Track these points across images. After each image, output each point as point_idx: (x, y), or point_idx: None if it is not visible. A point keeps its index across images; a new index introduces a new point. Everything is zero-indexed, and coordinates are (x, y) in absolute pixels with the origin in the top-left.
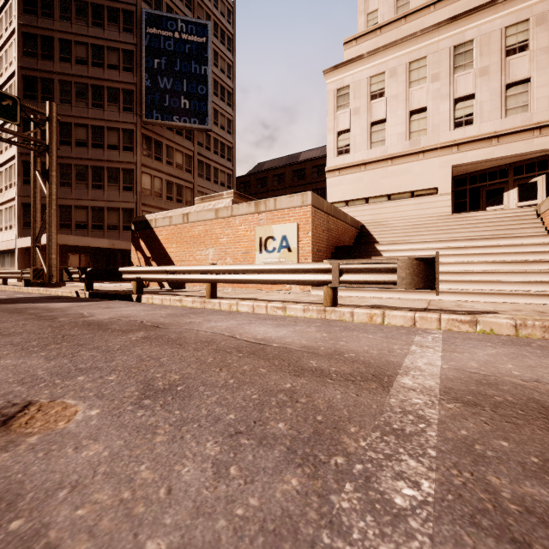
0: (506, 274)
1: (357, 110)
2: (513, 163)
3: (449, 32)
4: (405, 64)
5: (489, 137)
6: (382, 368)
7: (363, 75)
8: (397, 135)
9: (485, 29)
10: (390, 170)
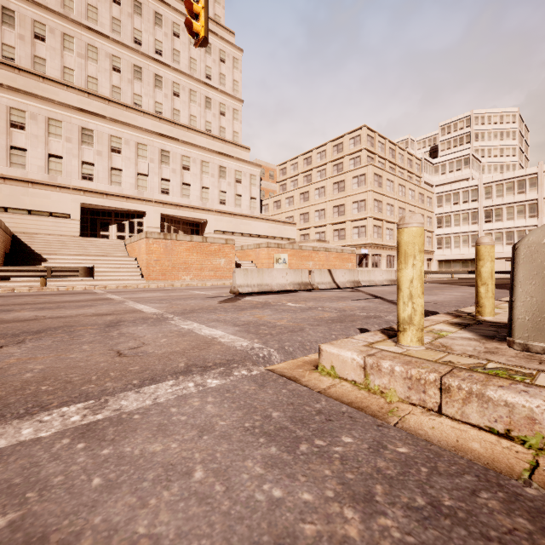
0: (113, 272)
1: None
2: (115, 210)
3: (78, 116)
4: (45, 117)
5: (103, 193)
6: (93, 292)
7: (2, 101)
8: (38, 166)
9: (100, 129)
10: (31, 191)
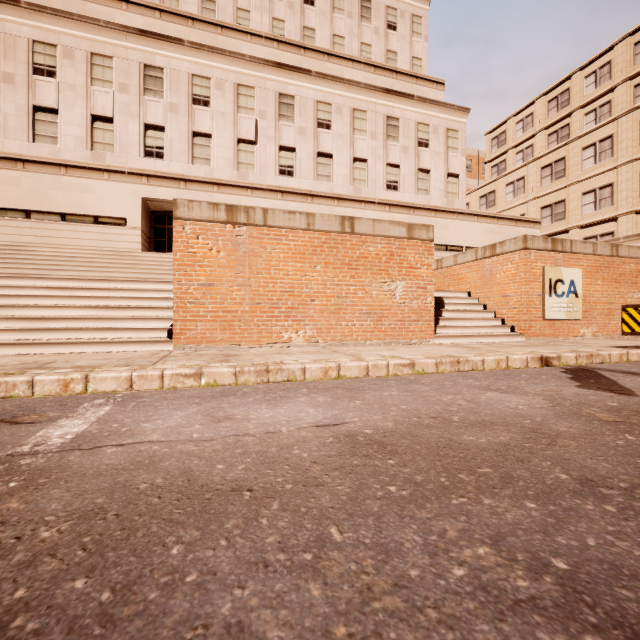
0: (94, 321)
1: (10, 77)
2: None
3: (138, 44)
4: (86, 52)
5: (178, 178)
6: None
7: (21, 32)
8: (75, 138)
9: (174, 64)
10: (65, 181)
